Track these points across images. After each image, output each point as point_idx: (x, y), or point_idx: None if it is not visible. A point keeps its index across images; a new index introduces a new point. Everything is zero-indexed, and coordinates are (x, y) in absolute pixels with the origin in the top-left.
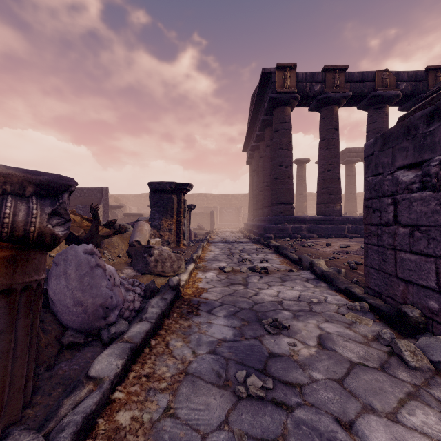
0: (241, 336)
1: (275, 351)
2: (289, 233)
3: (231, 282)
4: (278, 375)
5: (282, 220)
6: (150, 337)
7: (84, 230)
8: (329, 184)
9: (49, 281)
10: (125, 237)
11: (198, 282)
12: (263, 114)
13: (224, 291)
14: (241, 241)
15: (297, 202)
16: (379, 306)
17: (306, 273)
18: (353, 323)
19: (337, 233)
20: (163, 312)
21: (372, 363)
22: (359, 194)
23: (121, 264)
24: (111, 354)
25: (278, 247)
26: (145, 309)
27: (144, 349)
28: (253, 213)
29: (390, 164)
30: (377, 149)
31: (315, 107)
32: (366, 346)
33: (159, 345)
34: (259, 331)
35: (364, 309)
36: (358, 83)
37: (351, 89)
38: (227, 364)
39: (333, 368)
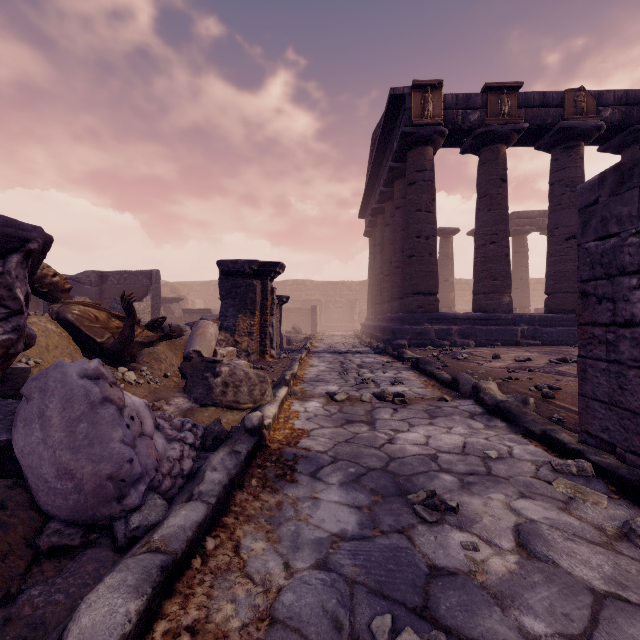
0: (373, 527)
1: (440, 563)
2: (431, 338)
3: (348, 418)
4: (455, 622)
5: (421, 318)
6: (206, 534)
7: (112, 334)
8: (492, 264)
9: (14, 430)
10: (177, 345)
11: (293, 419)
12: (391, 159)
13: (338, 435)
14: (358, 351)
15: (440, 292)
16: (614, 469)
17: (468, 403)
18: (572, 500)
19: (505, 338)
20: (233, 479)
21: (635, 594)
22: (531, 281)
23: (169, 390)
24: (118, 586)
25: (418, 360)
26: (200, 472)
27: (192, 559)
28: (374, 309)
29: (634, 216)
30: (605, 193)
31: (470, 146)
32: (611, 553)
33: (222, 549)
34: (404, 515)
35: (586, 473)
36: (538, 110)
37: (526, 119)
38: (351, 594)
39: (561, 607)
